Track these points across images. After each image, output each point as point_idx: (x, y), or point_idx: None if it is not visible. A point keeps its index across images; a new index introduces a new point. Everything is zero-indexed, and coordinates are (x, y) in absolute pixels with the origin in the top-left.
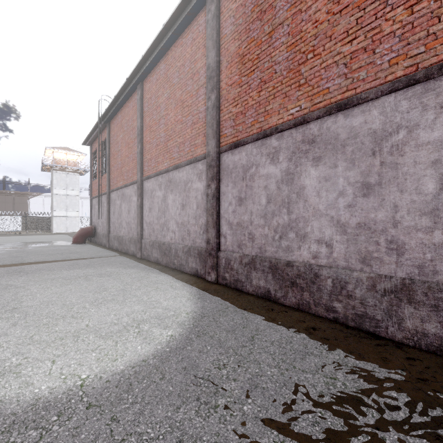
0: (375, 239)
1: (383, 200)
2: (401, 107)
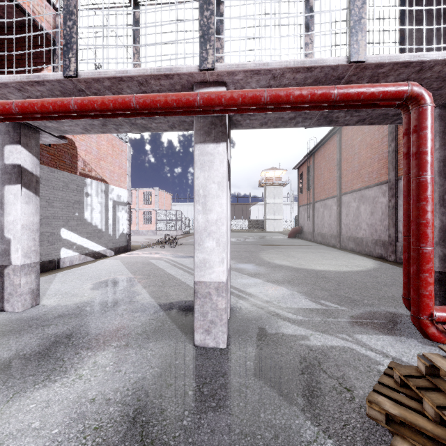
0: None
1: None
2: None
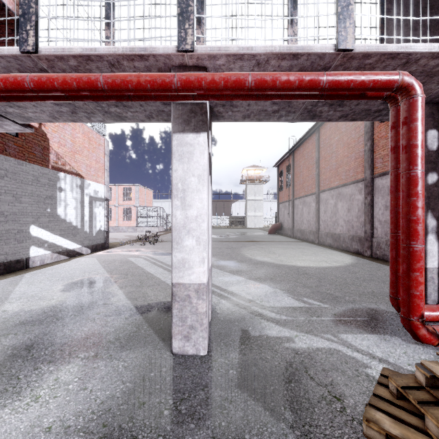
0: None
1: None
2: None
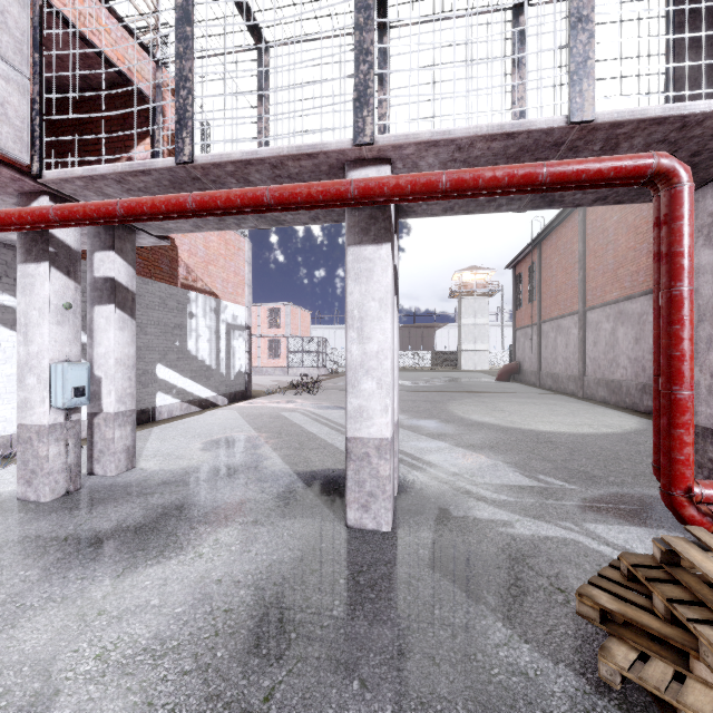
0: None
1: None
2: None
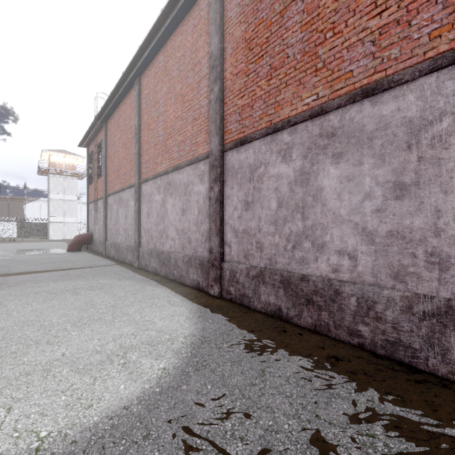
0: (411, 251)
1: (422, 203)
2: (446, 89)
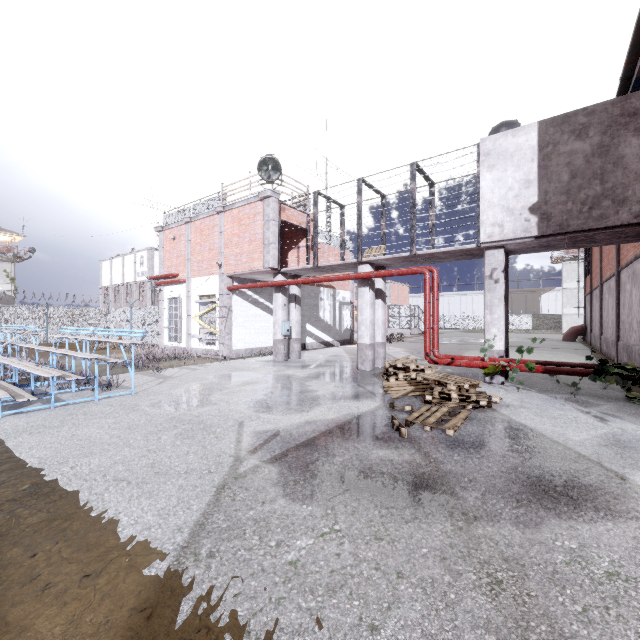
0: None
1: None
2: None
